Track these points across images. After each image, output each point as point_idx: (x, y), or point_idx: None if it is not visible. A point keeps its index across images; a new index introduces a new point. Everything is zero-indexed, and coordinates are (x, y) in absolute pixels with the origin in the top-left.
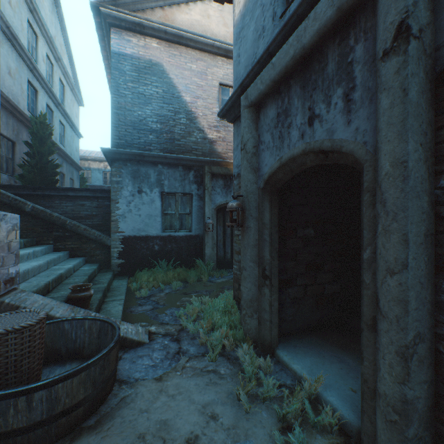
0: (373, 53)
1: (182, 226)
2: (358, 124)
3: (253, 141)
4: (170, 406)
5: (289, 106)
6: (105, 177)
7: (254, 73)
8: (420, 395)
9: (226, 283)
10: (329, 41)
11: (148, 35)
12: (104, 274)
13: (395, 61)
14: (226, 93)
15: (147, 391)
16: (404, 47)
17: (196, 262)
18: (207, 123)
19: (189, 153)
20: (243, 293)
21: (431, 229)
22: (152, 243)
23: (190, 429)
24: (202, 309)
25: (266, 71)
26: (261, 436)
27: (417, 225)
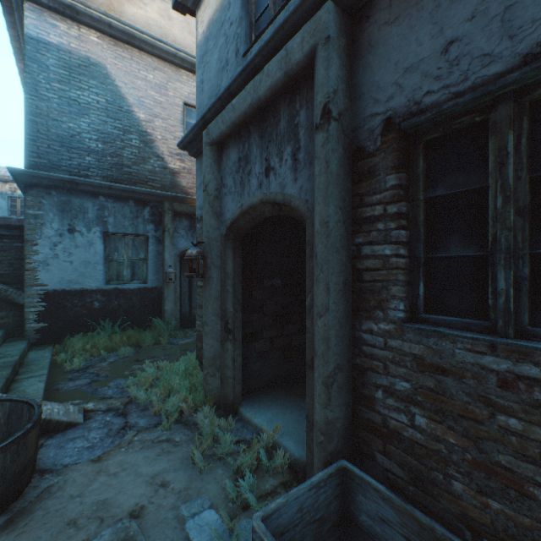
0: (312, 122)
1: (134, 276)
2: (302, 183)
3: (216, 183)
4: (111, 485)
5: (249, 153)
6: (12, 206)
7: (216, 109)
8: (339, 415)
9: (191, 344)
10: (282, 99)
11: (84, 23)
12: (13, 344)
13: (322, 136)
14: (193, 115)
15: (81, 475)
16: (327, 126)
17: (154, 321)
18: (168, 149)
19: (144, 185)
20: (205, 350)
21: (349, 279)
22: (91, 299)
23: (135, 502)
24: (158, 375)
25: (227, 111)
26: (215, 491)
27: (338, 275)
